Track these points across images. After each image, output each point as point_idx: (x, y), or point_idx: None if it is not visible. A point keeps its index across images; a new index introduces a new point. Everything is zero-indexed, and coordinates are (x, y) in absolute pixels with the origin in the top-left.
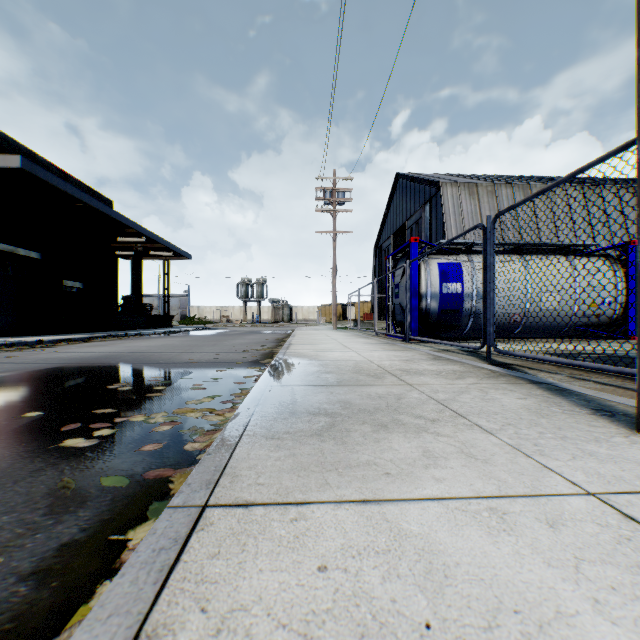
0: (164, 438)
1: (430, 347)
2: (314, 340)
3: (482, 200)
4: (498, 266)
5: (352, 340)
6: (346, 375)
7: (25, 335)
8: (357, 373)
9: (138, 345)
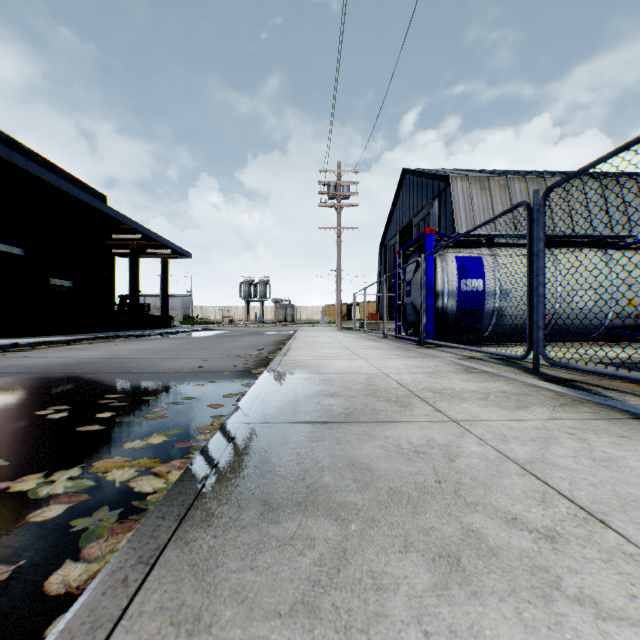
0: (36, 540)
1: (451, 353)
2: (317, 343)
3: (494, 194)
4: (551, 253)
5: (359, 343)
6: (357, 400)
7: (8, 337)
8: (372, 396)
9: (123, 348)
